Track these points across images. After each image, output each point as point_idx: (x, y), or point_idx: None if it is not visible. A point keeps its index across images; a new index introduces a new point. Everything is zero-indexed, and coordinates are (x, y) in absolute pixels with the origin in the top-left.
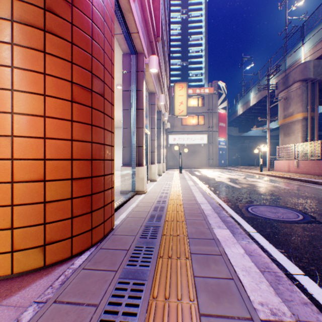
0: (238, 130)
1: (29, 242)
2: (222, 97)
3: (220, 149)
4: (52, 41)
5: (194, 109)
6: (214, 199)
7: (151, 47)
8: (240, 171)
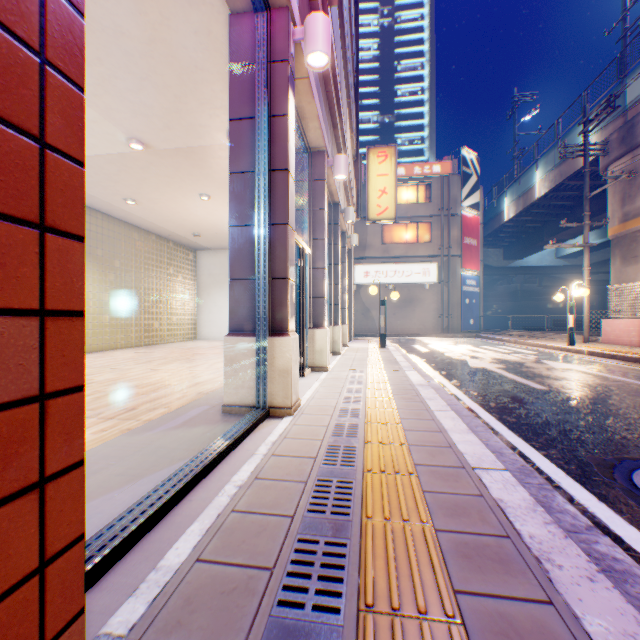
0: (502, 253)
1: None
2: (469, 182)
3: (465, 294)
4: None
5: (409, 210)
6: (496, 433)
7: None
8: (516, 343)
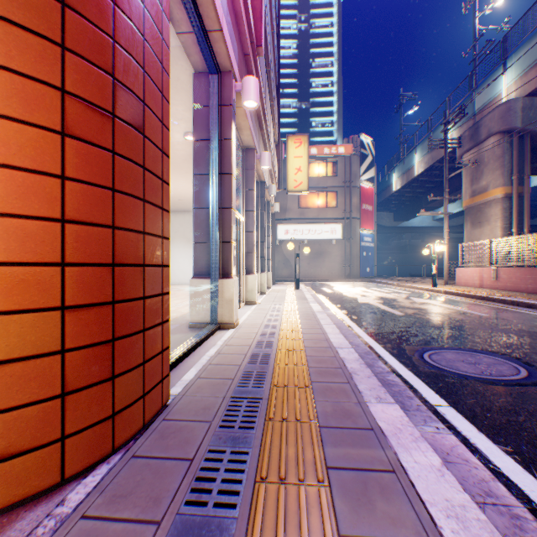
0: (393, 216)
1: None
2: (366, 161)
3: (363, 248)
4: None
5: (320, 182)
6: (360, 337)
7: (247, 65)
8: (398, 285)
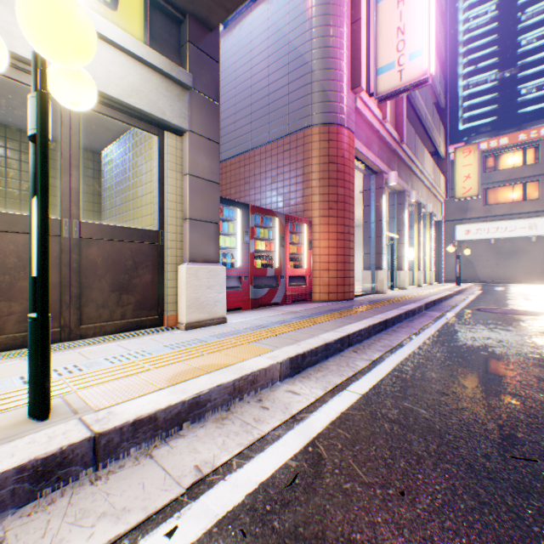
0: None
1: (324, 291)
2: None
3: None
4: (330, 220)
5: (512, 173)
6: (458, 303)
7: (394, 153)
8: None
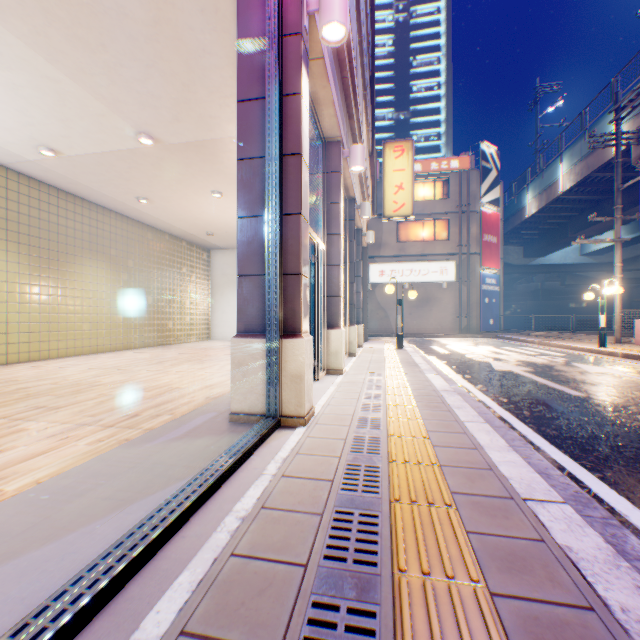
0: (523, 251)
1: None
2: (489, 177)
3: (484, 293)
4: None
5: (426, 207)
6: (537, 448)
7: None
8: (540, 344)
